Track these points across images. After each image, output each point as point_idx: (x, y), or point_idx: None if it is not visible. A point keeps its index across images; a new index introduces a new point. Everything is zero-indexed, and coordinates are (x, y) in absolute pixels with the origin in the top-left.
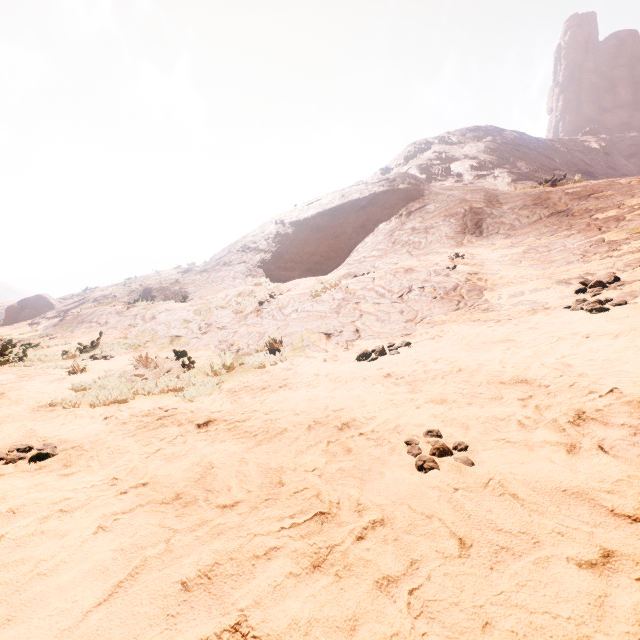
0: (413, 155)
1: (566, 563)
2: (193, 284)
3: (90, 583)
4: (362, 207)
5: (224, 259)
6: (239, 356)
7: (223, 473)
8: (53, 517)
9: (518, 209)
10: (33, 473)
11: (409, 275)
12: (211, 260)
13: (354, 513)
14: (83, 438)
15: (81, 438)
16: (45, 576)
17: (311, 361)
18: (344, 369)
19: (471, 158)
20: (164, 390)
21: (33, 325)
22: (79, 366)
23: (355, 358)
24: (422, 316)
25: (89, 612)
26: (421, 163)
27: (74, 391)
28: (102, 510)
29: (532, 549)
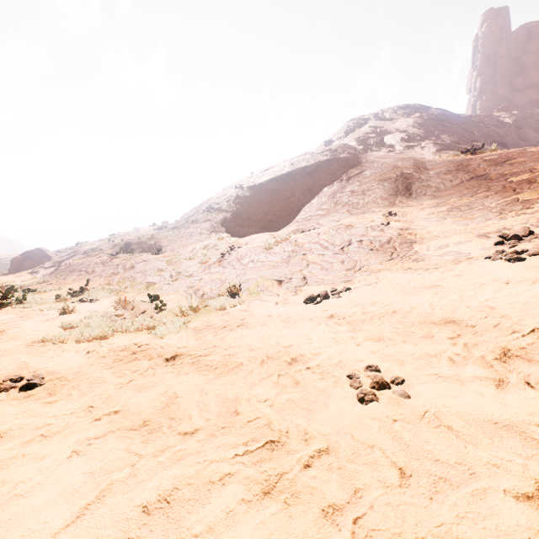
0: (352, 129)
1: (503, 495)
2: (166, 239)
3: (61, 505)
4: (309, 173)
5: (192, 218)
6: (204, 299)
7: (185, 402)
8: (34, 441)
9: (442, 174)
10: (22, 401)
11: (349, 230)
12: (181, 219)
13: (301, 441)
14: (68, 370)
15: (66, 370)
16: (22, 497)
17: (265, 304)
18: (293, 311)
19: (401, 131)
20: (139, 328)
21: (33, 273)
22: (69, 308)
23: (303, 301)
24: (360, 265)
25: (57, 534)
26: (359, 136)
27: (63, 329)
28: (77, 435)
29: (469, 480)
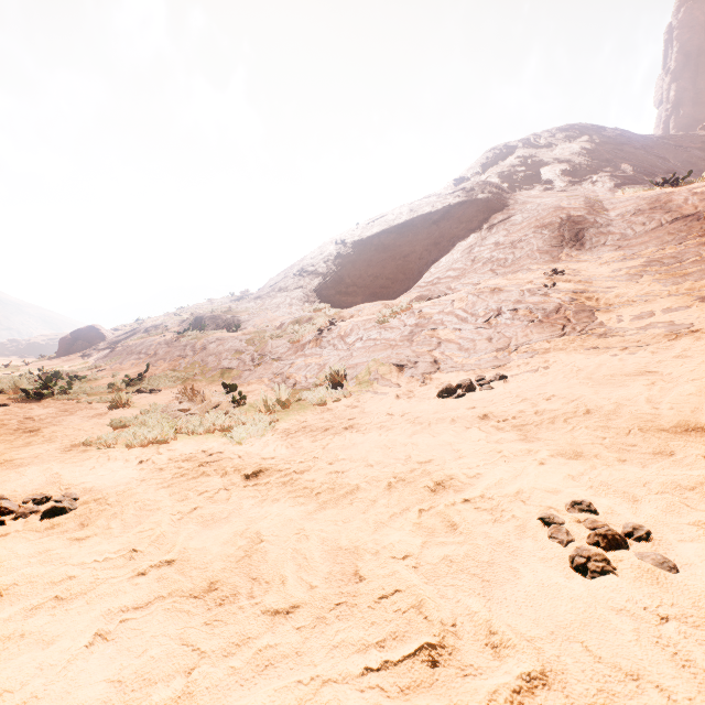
0: (492, 162)
1: None
2: (246, 312)
3: None
4: (434, 222)
5: (279, 284)
6: (296, 391)
7: (275, 551)
8: (44, 608)
9: (630, 215)
10: (42, 533)
11: (496, 295)
12: (266, 286)
13: (485, 648)
14: (111, 487)
15: (109, 487)
16: None
17: (381, 397)
18: (423, 408)
19: (563, 162)
20: (210, 429)
21: (85, 357)
22: (122, 400)
23: (435, 394)
24: (517, 344)
25: None
26: (502, 170)
27: (113, 428)
28: (108, 602)
29: None
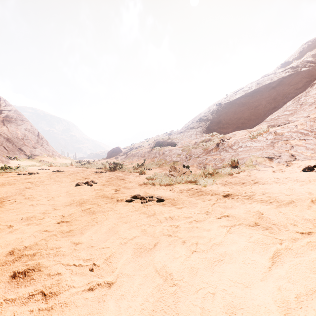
0: (307, 50)
1: None
2: (176, 139)
3: (252, 254)
4: (272, 87)
5: (190, 126)
6: (212, 169)
7: (273, 217)
8: (193, 222)
9: None
10: (162, 206)
11: None
12: (183, 127)
13: None
14: (168, 196)
15: (167, 196)
16: (218, 245)
17: (263, 172)
18: (296, 175)
19: None
20: (186, 181)
21: (116, 158)
22: (143, 171)
23: (299, 170)
24: None
25: (271, 267)
26: (314, 53)
27: (147, 180)
28: (216, 223)
29: None
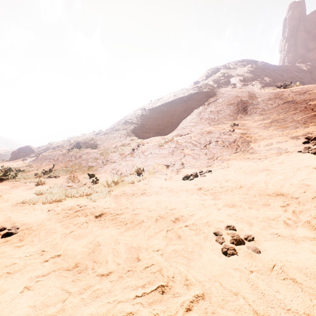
0: (210, 75)
1: None
2: (100, 140)
3: None
4: (184, 101)
5: (115, 128)
6: (121, 177)
7: (105, 249)
8: (2, 277)
9: (266, 100)
10: (2, 244)
11: (209, 135)
12: (109, 128)
13: (183, 286)
14: (34, 222)
15: (33, 222)
16: None
17: (158, 180)
18: (176, 184)
19: (240, 75)
20: (81, 195)
21: (24, 160)
22: (41, 181)
23: (181, 178)
24: (217, 156)
25: None
26: (214, 78)
27: (36, 195)
28: (31, 273)
29: None
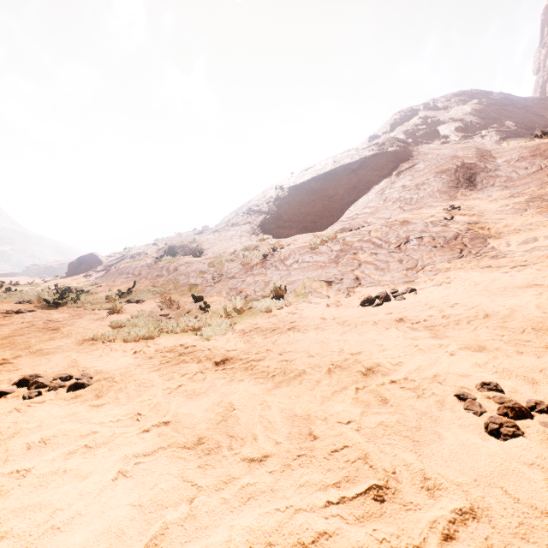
0: (399, 122)
1: None
2: (207, 242)
3: None
4: (353, 170)
5: (232, 221)
6: (247, 301)
7: (245, 417)
8: (78, 453)
9: (514, 161)
10: (69, 401)
11: (405, 227)
12: (221, 222)
13: (421, 490)
14: (115, 370)
15: (113, 370)
16: (58, 531)
17: (314, 306)
18: (349, 313)
19: (457, 120)
20: (184, 329)
21: (87, 277)
22: (117, 308)
23: (358, 304)
24: (423, 264)
25: None
26: (407, 129)
27: (112, 328)
28: (124, 450)
29: None
